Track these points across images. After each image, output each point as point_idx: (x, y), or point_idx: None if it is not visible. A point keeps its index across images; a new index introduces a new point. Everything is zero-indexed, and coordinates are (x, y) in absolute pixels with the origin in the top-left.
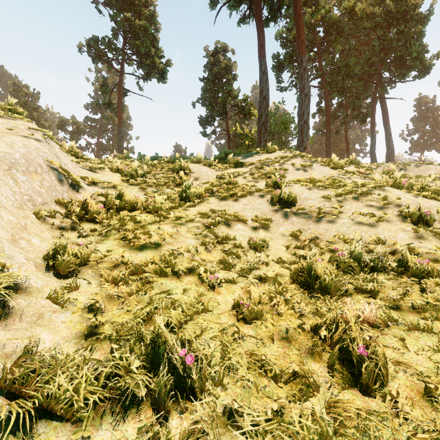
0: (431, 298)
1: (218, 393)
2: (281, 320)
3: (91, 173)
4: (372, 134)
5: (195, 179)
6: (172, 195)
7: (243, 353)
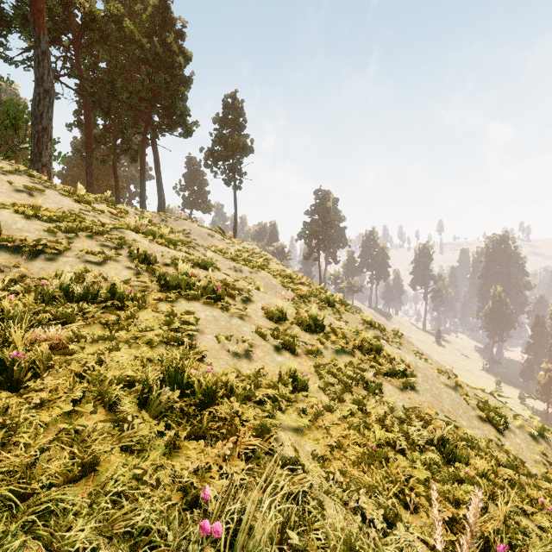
0: (123, 317)
1: None
2: None
3: None
4: (142, 177)
5: None
6: None
7: None
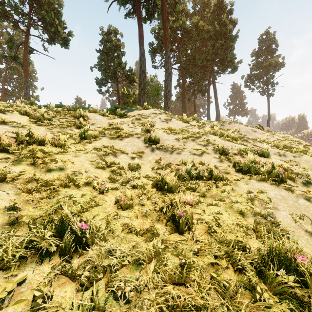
0: (220, 190)
1: (103, 244)
2: (144, 207)
3: (0, 114)
4: (208, 103)
5: (92, 124)
6: (73, 134)
7: (119, 225)
